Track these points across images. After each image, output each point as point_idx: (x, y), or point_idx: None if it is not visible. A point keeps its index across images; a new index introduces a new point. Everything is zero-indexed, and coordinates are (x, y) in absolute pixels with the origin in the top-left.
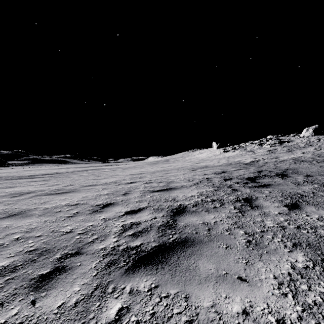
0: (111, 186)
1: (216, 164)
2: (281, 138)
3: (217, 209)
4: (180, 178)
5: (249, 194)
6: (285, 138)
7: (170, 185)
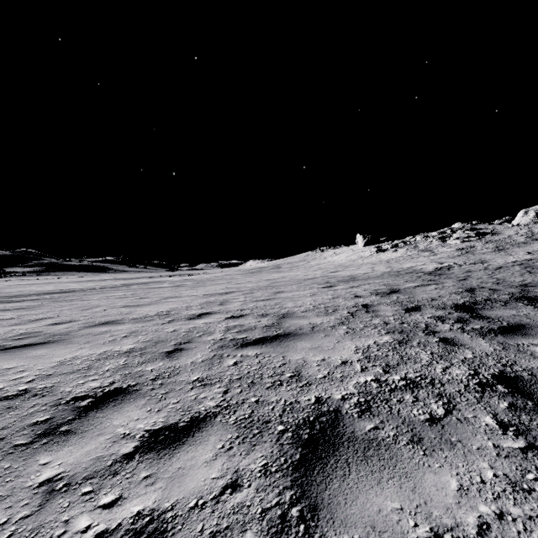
0: (152, 324)
1: (371, 273)
2: (478, 227)
3: (445, 430)
4: (306, 306)
5: (500, 359)
6: (485, 227)
7: (285, 324)
